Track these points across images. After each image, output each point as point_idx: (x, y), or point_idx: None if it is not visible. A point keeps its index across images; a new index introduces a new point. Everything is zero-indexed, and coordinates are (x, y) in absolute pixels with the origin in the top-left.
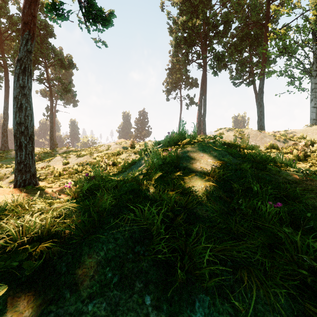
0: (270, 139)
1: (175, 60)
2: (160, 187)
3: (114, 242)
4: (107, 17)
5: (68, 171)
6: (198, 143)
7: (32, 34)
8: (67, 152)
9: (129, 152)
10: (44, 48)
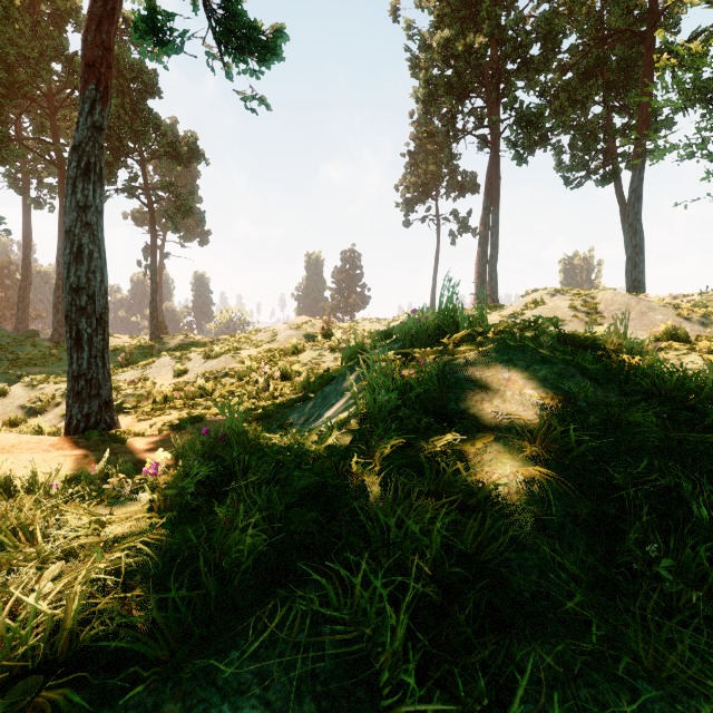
0: (666, 317)
1: (425, 133)
2: (398, 484)
3: (257, 695)
4: (270, 40)
5: (184, 391)
6: (493, 340)
7: (104, 90)
8: (186, 345)
9: (319, 347)
10: (138, 120)
